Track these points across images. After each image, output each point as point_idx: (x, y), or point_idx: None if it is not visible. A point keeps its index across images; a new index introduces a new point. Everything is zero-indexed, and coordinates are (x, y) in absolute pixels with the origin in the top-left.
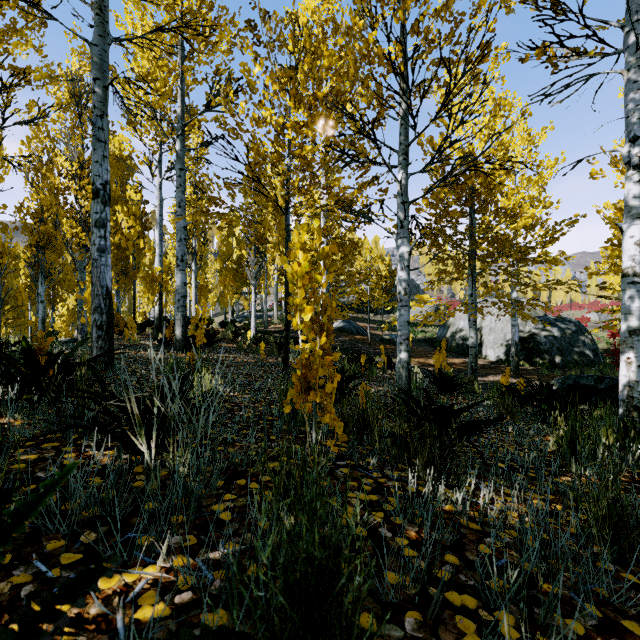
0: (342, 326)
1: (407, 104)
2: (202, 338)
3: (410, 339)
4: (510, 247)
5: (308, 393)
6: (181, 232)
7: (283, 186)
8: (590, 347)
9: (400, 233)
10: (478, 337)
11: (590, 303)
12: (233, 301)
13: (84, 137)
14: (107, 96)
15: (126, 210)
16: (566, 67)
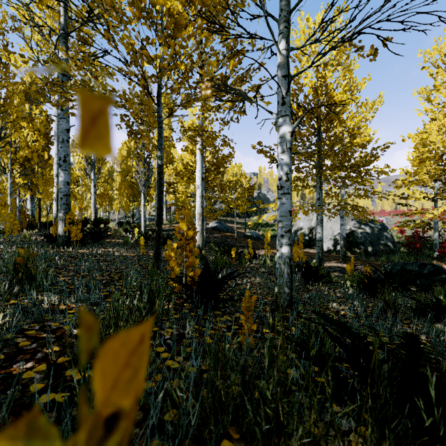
0: (215, 226)
1: None
2: (79, 234)
3: (270, 235)
4: (349, 161)
5: None
6: (63, 134)
7: (149, 61)
8: (391, 240)
9: (281, 111)
10: (313, 233)
11: (379, 211)
12: (132, 207)
13: None
14: None
15: (31, 126)
16: None
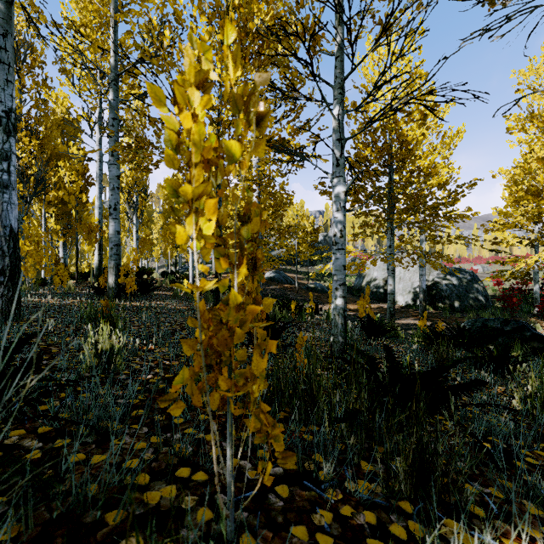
0: (273, 276)
1: (346, 25)
2: (133, 286)
3: None
4: (424, 203)
5: (219, 371)
6: (114, 181)
7: (211, 123)
8: (482, 293)
9: (336, 172)
10: None
11: (475, 258)
12: (175, 254)
13: (22, 91)
14: (12, 14)
15: (68, 165)
16: (503, 5)
